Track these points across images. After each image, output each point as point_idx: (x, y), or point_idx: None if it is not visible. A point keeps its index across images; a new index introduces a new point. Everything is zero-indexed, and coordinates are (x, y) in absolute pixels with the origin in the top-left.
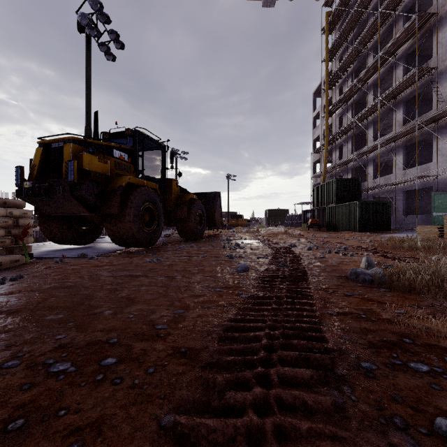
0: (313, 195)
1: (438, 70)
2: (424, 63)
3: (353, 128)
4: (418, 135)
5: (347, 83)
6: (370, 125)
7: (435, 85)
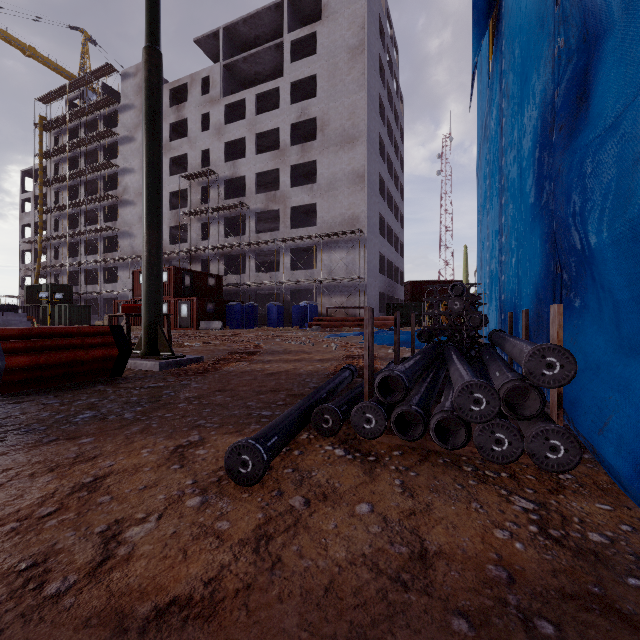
0: (25, 293)
1: (120, 231)
2: (115, 221)
3: (68, 237)
4: (112, 264)
5: (63, 194)
6: (83, 242)
7: (119, 238)
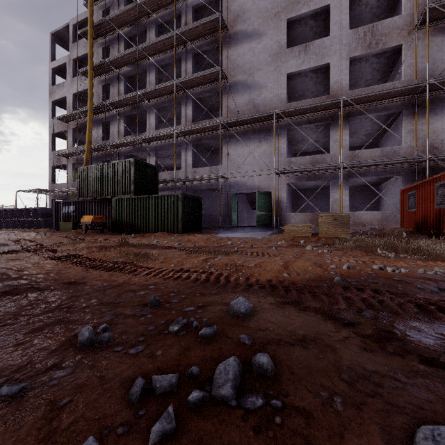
0: (79, 179)
1: (228, 83)
2: None
3: (128, 105)
4: (209, 137)
5: (118, 46)
6: (152, 110)
7: (224, 95)
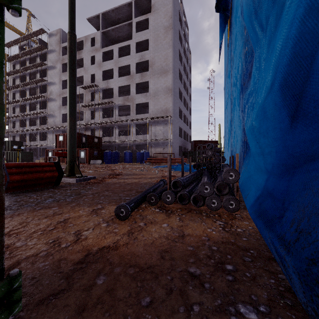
0: None
1: (48, 114)
2: (45, 109)
3: (20, 116)
4: (44, 131)
5: (17, 94)
6: (28, 119)
7: (48, 117)
